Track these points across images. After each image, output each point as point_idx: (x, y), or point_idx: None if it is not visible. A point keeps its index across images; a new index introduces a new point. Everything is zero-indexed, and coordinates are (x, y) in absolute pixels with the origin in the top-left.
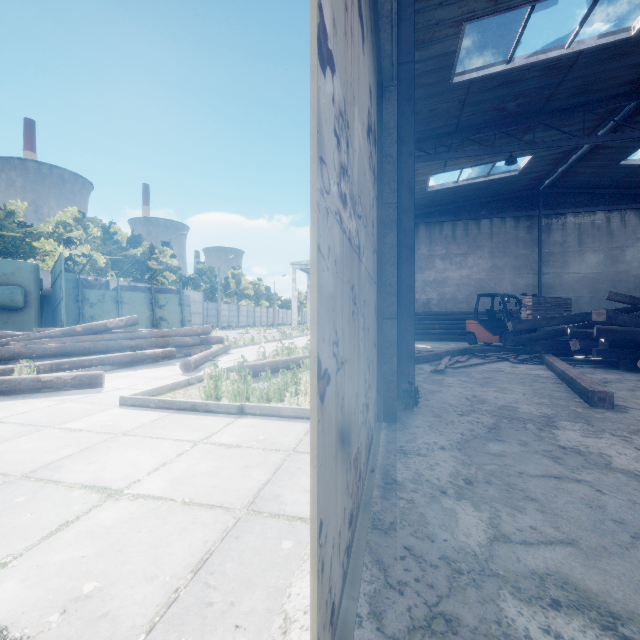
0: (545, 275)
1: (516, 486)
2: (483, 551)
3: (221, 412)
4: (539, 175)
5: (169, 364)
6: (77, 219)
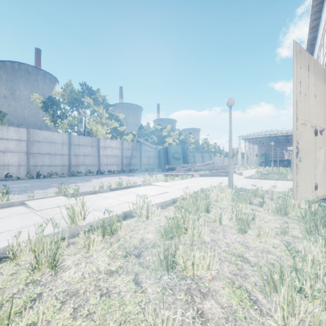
0: None
1: None
2: None
3: (272, 179)
4: None
5: None
6: (171, 129)
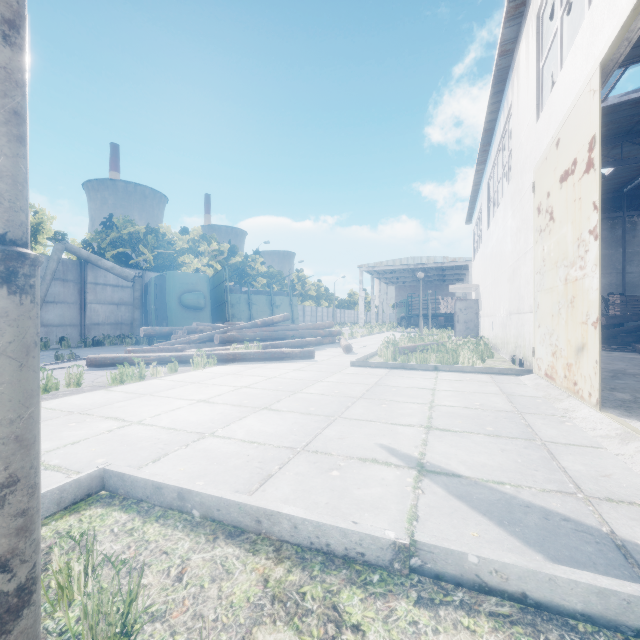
0: (629, 274)
1: (639, 390)
2: (632, 399)
3: (422, 369)
4: (624, 180)
5: (320, 349)
6: (202, 236)
